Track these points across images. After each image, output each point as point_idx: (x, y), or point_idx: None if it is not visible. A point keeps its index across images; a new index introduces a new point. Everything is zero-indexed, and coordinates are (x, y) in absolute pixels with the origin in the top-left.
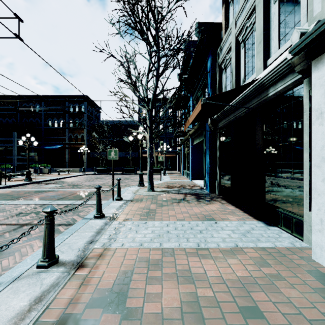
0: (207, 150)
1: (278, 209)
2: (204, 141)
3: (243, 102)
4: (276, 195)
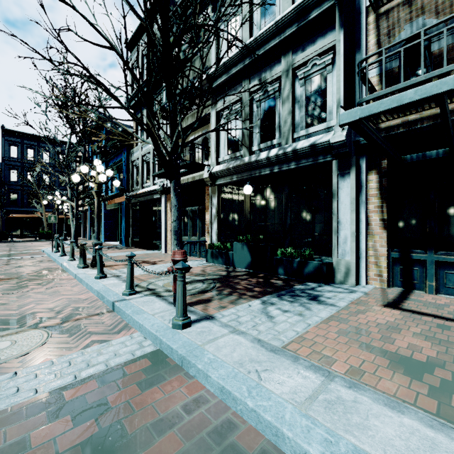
0: (123, 217)
1: (157, 244)
2: (120, 209)
3: (145, 195)
4: (157, 238)
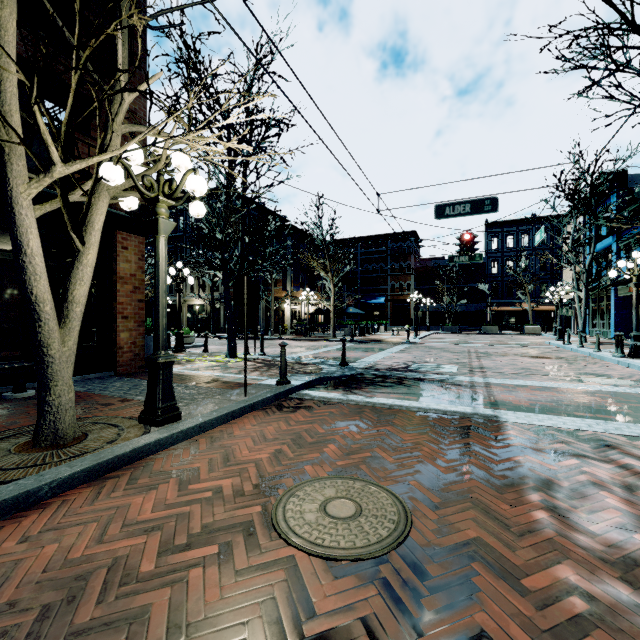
0: None
1: None
2: None
3: None
4: None
